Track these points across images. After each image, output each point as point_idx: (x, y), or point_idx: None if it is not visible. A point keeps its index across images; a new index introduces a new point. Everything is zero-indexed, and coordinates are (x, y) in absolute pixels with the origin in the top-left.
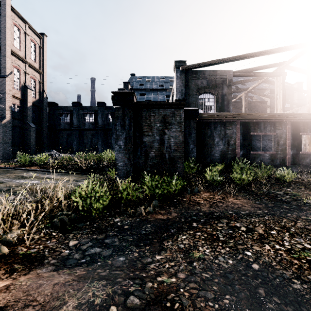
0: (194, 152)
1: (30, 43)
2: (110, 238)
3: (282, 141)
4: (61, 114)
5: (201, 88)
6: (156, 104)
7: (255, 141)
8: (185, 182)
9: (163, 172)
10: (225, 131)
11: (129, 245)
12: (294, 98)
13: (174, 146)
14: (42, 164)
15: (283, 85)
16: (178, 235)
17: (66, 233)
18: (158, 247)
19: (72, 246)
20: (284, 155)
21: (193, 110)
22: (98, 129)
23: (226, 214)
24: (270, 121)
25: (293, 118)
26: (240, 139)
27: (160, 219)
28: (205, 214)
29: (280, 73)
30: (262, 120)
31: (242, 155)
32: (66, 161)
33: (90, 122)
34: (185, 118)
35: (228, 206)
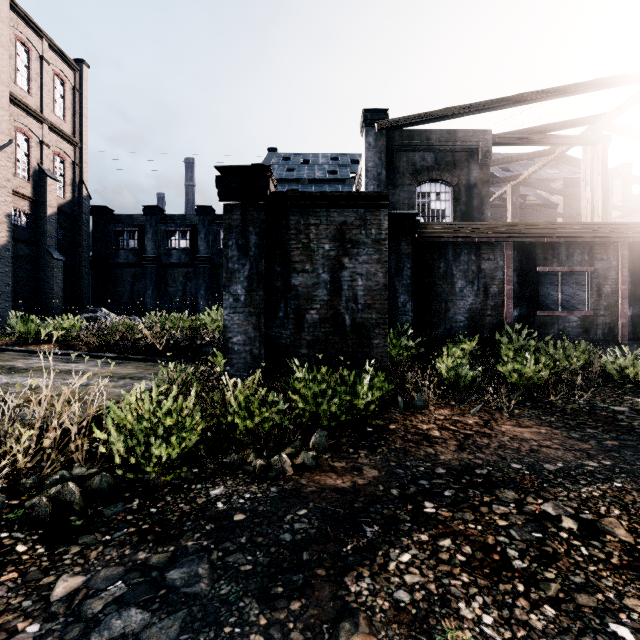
0: (409, 312)
1: (54, 80)
2: (186, 564)
3: (608, 286)
4: (120, 232)
5: (423, 170)
6: (322, 198)
7: (548, 287)
8: (392, 384)
9: (338, 358)
10: (479, 265)
11: (240, 593)
12: (614, 198)
13: (364, 297)
14: (66, 339)
15: (603, 164)
16: (388, 549)
17: (61, 544)
18: (329, 603)
19: (57, 602)
20: (613, 319)
21: (407, 215)
22: (199, 264)
23: (506, 471)
24: (581, 242)
25: (634, 235)
26: (514, 283)
27: (333, 489)
28: (451, 472)
29: (597, 137)
30: (563, 239)
31: (517, 319)
32: (119, 332)
33: (181, 249)
34: (389, 233)
35: (505, 448)
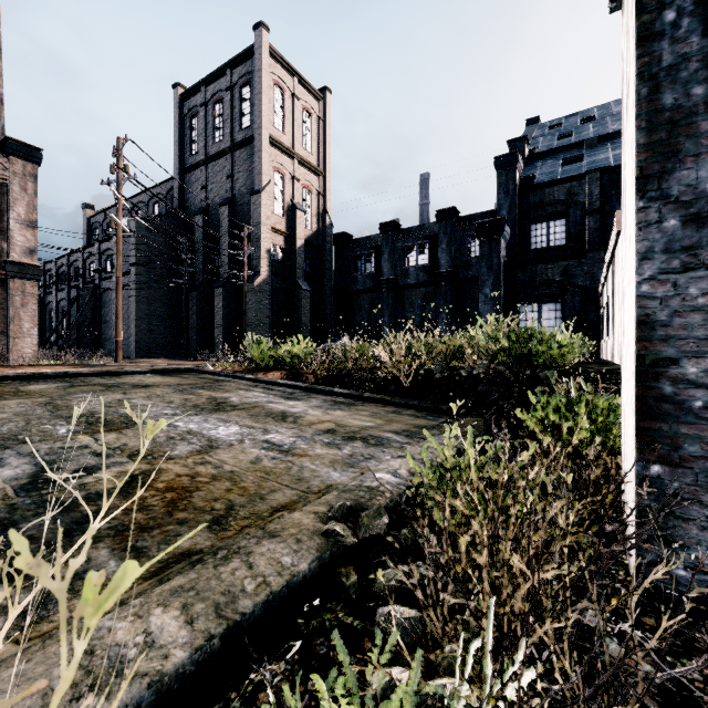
0: None
1: (302, 115)
2: None
3: None
4: (358, 257)
5: None
6: None
7: None
8: None
9: None
10: None
11: None
12: None
13: None
14: (297, 367)
15: None
16: None
17: None
18: None
19: None
20: None
21: None
22: (440, 281)
23: None
24: None
25: None
26: None
27: None
28: None
29: None
30: None
31: None
32: (352, 358)
33: (419, 266)
34: None
35: None
